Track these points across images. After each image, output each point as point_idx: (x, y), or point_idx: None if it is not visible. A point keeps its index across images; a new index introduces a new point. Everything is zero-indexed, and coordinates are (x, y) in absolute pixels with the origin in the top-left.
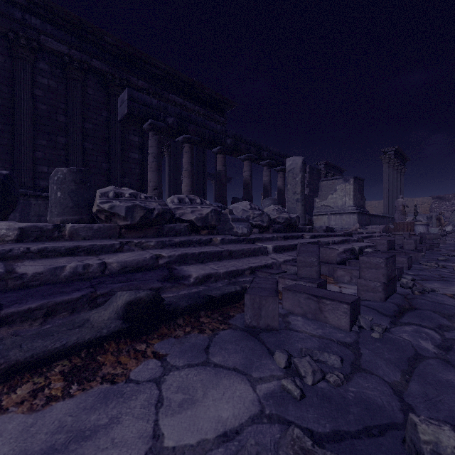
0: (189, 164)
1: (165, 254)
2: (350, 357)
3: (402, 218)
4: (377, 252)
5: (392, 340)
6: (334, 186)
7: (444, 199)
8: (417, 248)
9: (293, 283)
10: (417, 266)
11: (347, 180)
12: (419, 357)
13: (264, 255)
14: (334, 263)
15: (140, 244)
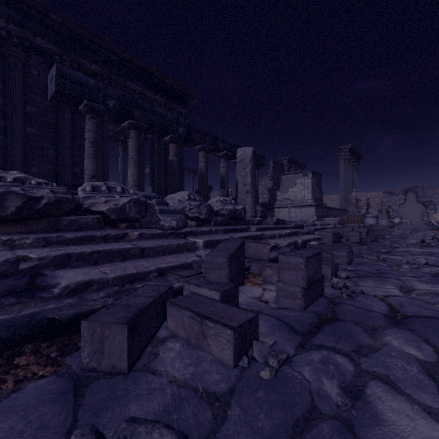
0: (135, 152)
1: (34, 256)
2: (204, 428)
3: (355, 211)
4: (321, 245)
5: (285, 383)
6: (294, 180)
7: (393, 194)
8: (362, 240)
9: (197, 290)
10: (359, 259)
11: (306, 175)
12: (313, 415)
13: (190, 252)
14: (266, 260)
15: (10, 242)
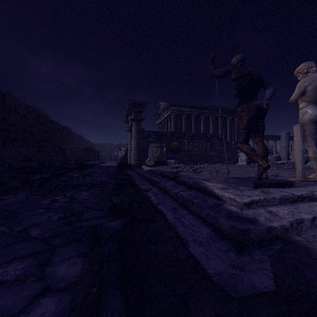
0: None
1: None
2: None
3: None
4: None
5: None
6: None
7: None
8: None
9: None
10: None
11: None
12: None
13: None
14: None
15: None
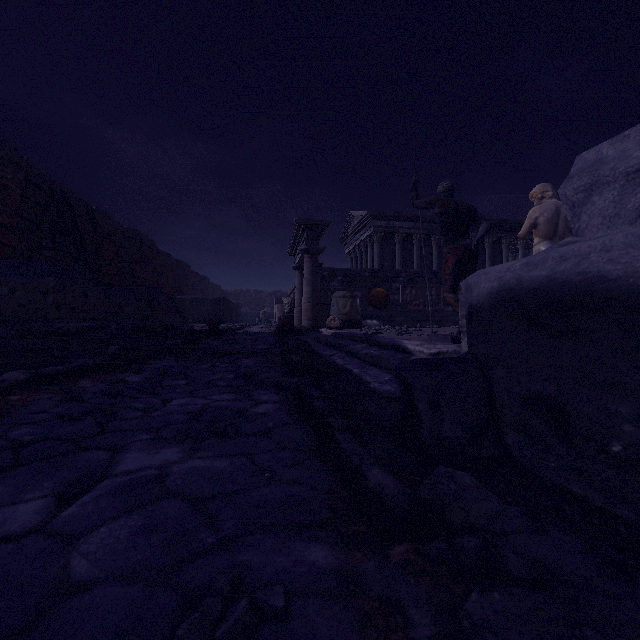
0: None
1: None
2: None
3: None
4: None
5: None
6: None
7: None
8: None
9: None
10: None
11: None
12: None
13: None
14: None
15: None
